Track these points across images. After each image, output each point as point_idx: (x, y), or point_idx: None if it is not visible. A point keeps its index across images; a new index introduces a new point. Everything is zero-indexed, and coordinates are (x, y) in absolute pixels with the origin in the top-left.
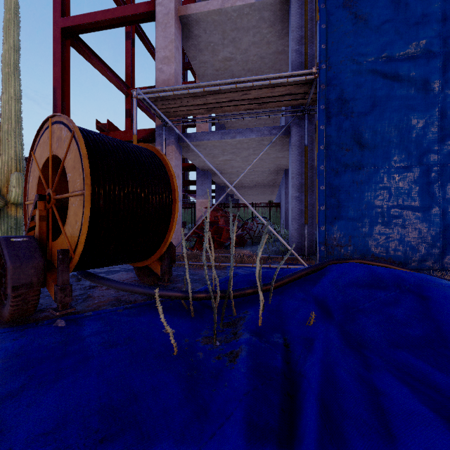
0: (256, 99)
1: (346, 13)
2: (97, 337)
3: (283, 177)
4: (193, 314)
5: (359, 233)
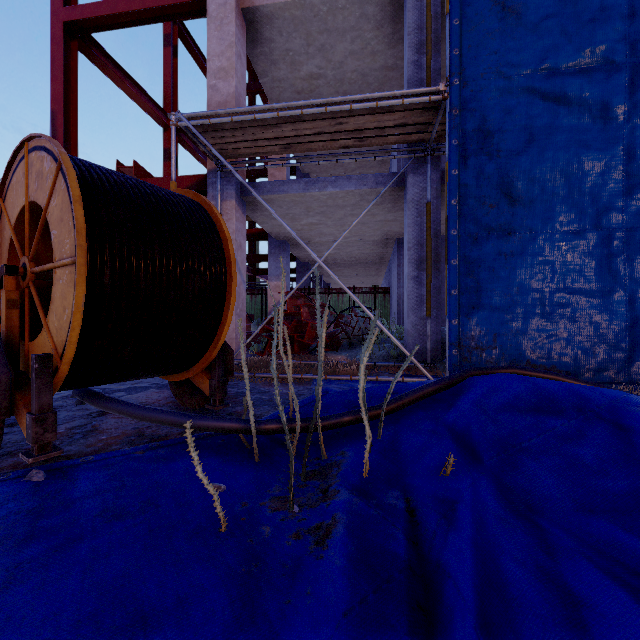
0: (356, 131)
1: (489, 2)
2: (94, 501)
3: (393, 250)
4: (257, 458)
5: (509, 330)
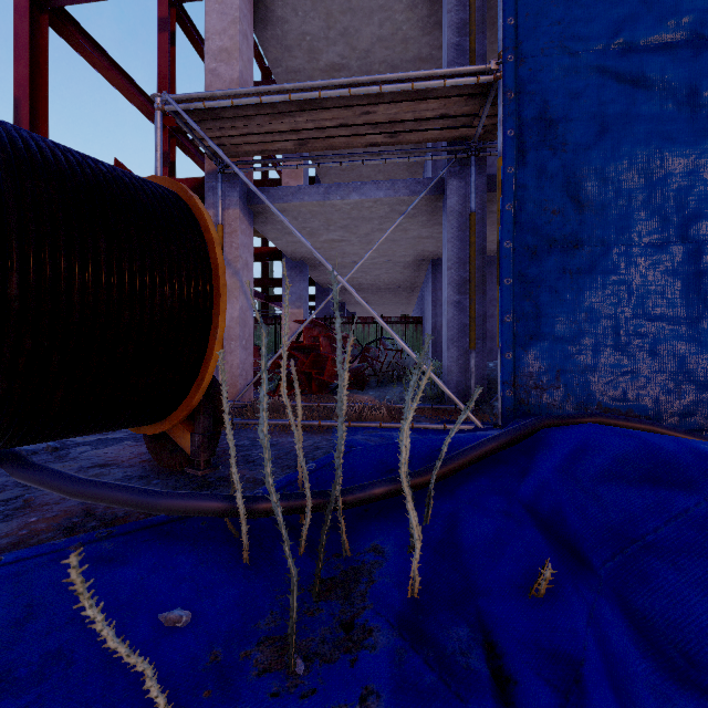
0: (386, 124)
1: None
2: None
3: (427, 273)
4: (247, 557)
5: (575, 365)
